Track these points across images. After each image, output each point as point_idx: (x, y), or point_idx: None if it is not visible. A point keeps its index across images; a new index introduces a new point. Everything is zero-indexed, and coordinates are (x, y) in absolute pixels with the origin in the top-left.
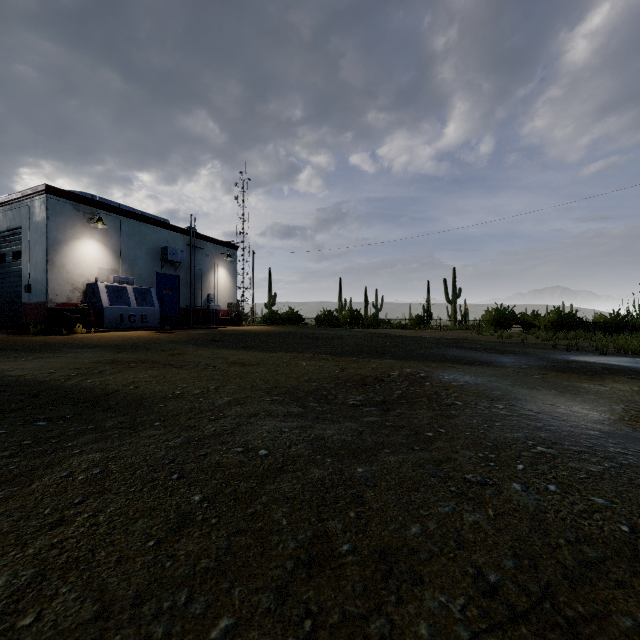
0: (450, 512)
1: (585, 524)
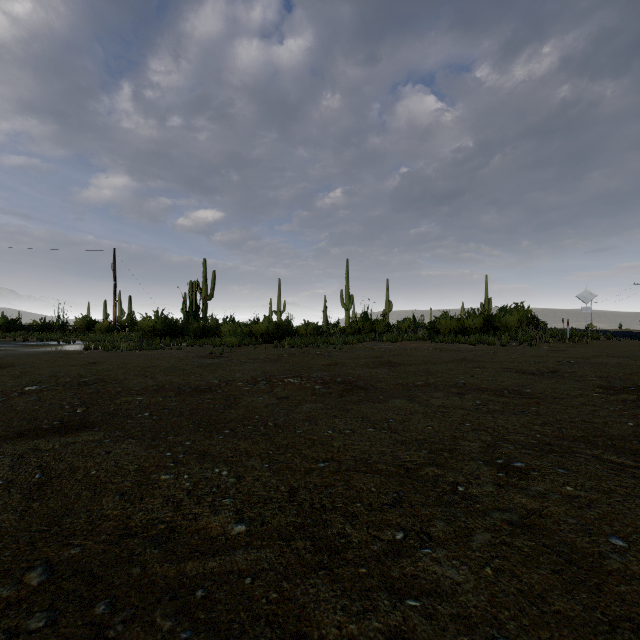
0: (36, 352)
1: (51, 351)
